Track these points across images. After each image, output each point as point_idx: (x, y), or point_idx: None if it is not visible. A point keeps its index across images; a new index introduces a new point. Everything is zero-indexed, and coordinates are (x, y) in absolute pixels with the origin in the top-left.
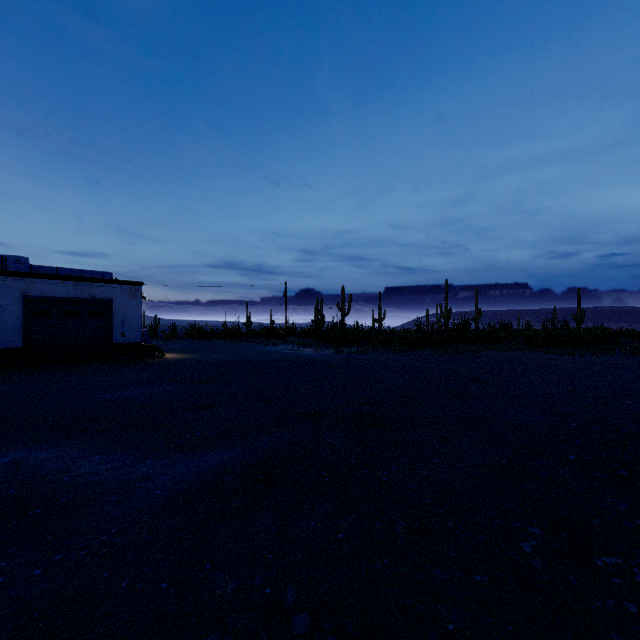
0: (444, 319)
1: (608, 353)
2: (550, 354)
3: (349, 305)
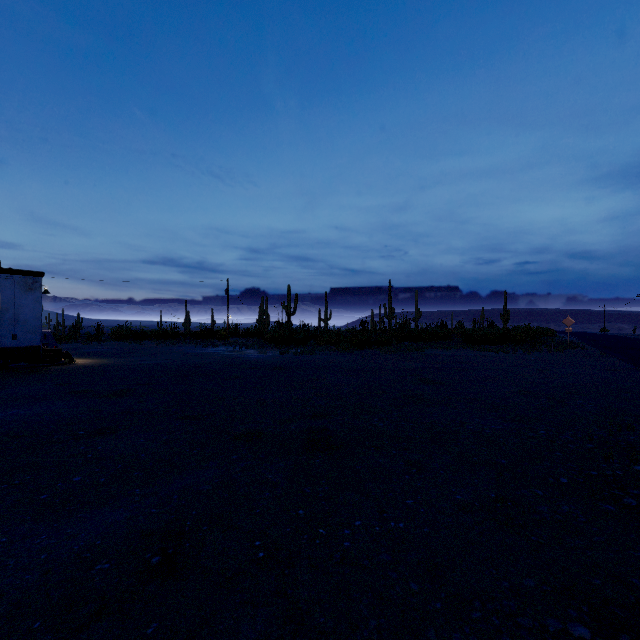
0: (388, 319)
1: (537, 350)
2: (487, 352)
3: (295, 304)
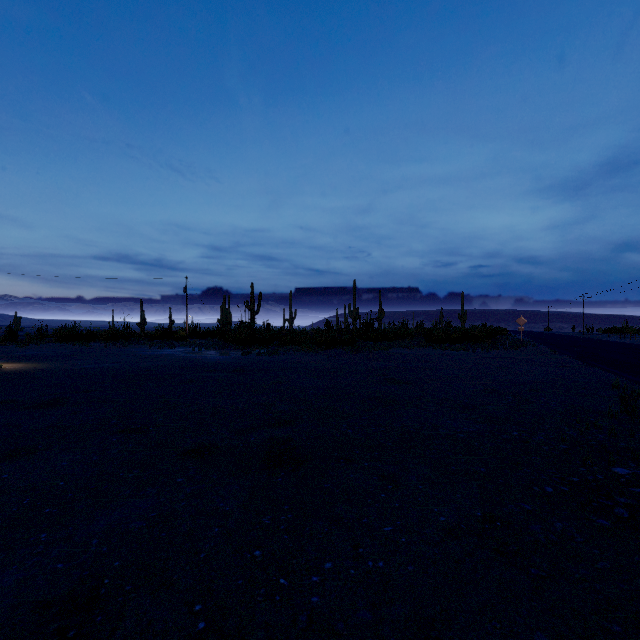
0: (353, 318)
1: (494, 348)
2: (448, 350)
3: (259, 303)
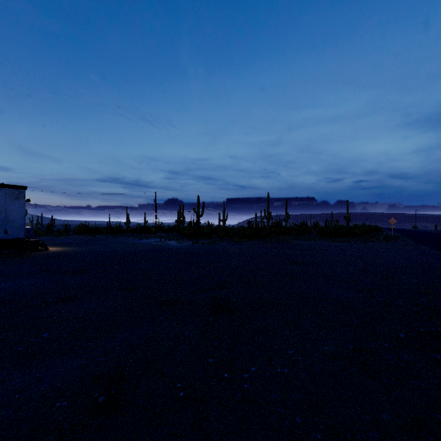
0: (267, 219)
1: (370, 241)
2: (336, 242)
3: (203, 209)
